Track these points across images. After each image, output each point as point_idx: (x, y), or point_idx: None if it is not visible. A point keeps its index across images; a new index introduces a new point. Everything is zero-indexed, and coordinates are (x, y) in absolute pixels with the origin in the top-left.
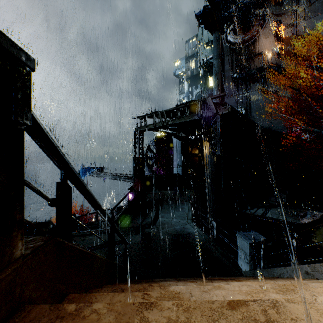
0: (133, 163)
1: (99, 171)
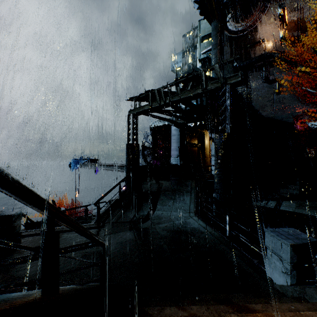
0: (126, 151)
1: (90, 162)
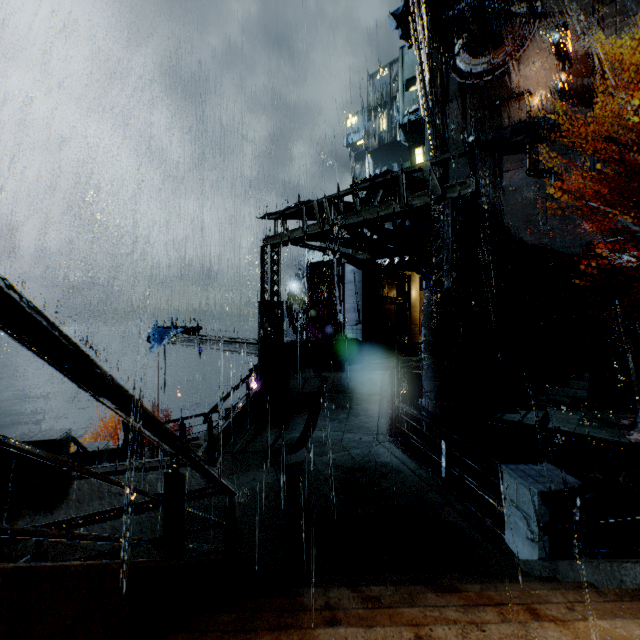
0: (259, 314)
1: (188, 334)
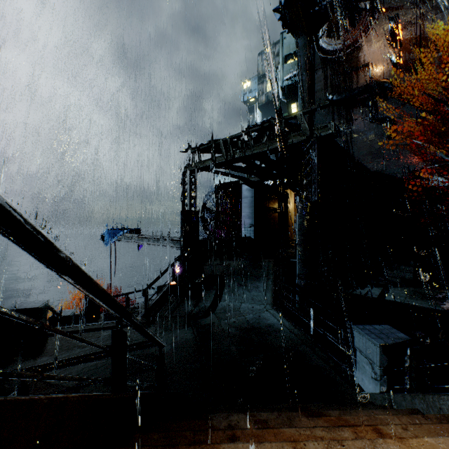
0: (181, 220)
1: (132, 234)
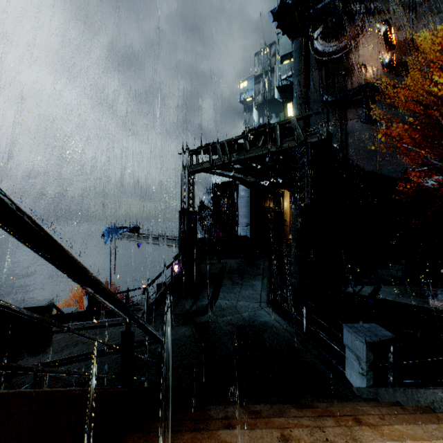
0: (180, 220)
1: (131, 233)
